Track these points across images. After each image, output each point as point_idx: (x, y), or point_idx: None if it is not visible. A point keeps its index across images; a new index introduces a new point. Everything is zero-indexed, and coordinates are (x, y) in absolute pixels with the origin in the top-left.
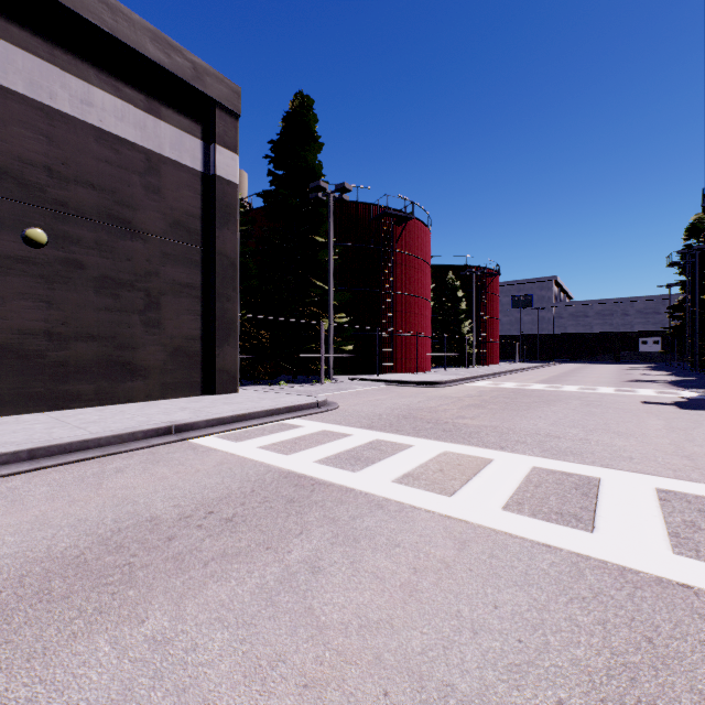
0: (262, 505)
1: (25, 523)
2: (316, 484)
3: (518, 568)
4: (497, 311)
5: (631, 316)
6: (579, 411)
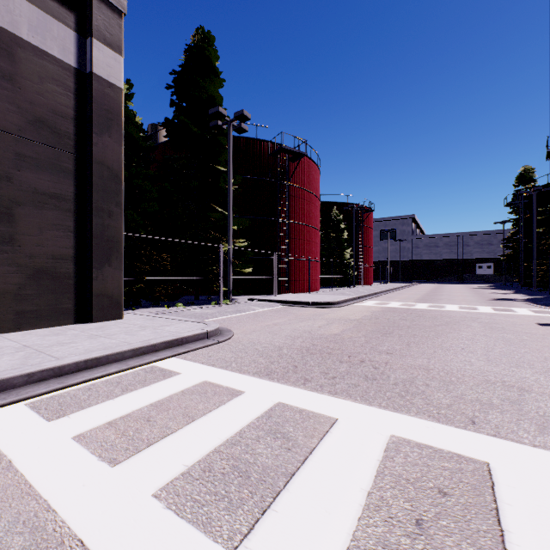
0: None
1: None
2: None
3: None
4: (371, 241)
5: (471, 247)
6: (494, 338)
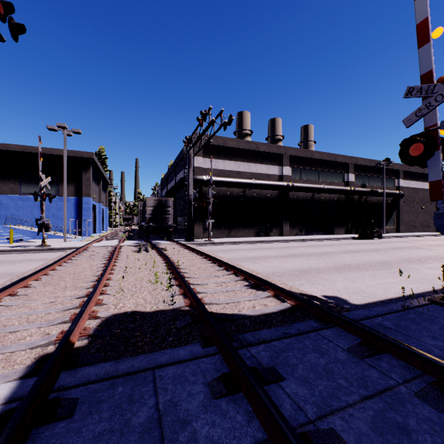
0: None
1: None
2: None
3: None
4: None
5: None
6: None
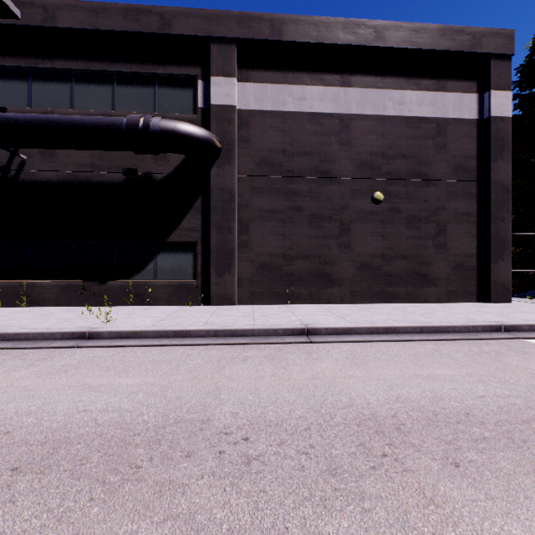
0: None
1: (488, 376)
2: None
3: None
4: None
5: None
6: None
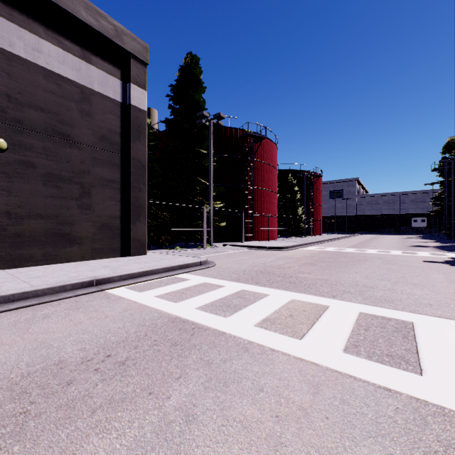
0: (151, 348)
1: None
2: (196, 328)
3: (368, 416)
4: (320, 200)
5: (407, 204)
6: (382, 267)
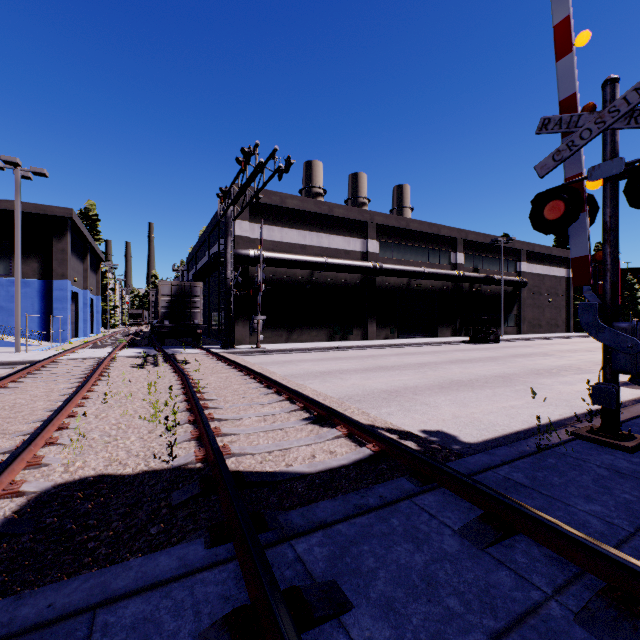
0: None
1: None
2: None
3: None
4: None
5: None
6: None
